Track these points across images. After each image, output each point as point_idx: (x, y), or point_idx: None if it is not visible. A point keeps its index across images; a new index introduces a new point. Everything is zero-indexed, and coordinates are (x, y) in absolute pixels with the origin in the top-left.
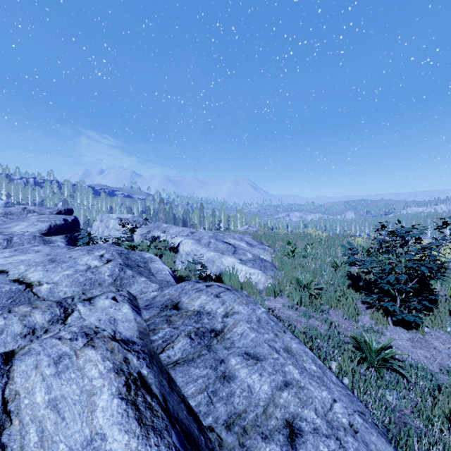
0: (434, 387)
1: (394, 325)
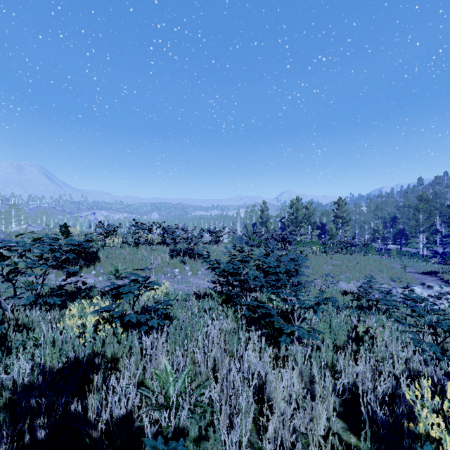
0: None
1: (68, 276)
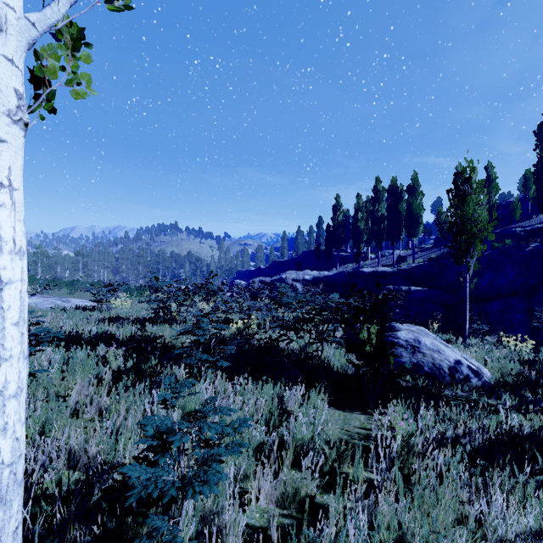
0: None
1: None
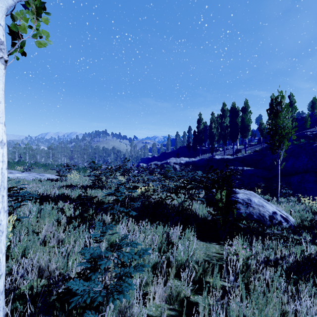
0: None
1: None
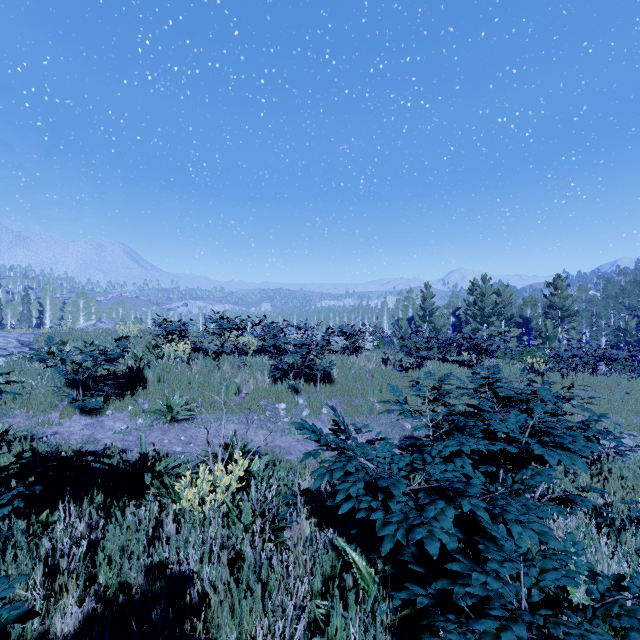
0: (47, 455)
1: (83, 415)
